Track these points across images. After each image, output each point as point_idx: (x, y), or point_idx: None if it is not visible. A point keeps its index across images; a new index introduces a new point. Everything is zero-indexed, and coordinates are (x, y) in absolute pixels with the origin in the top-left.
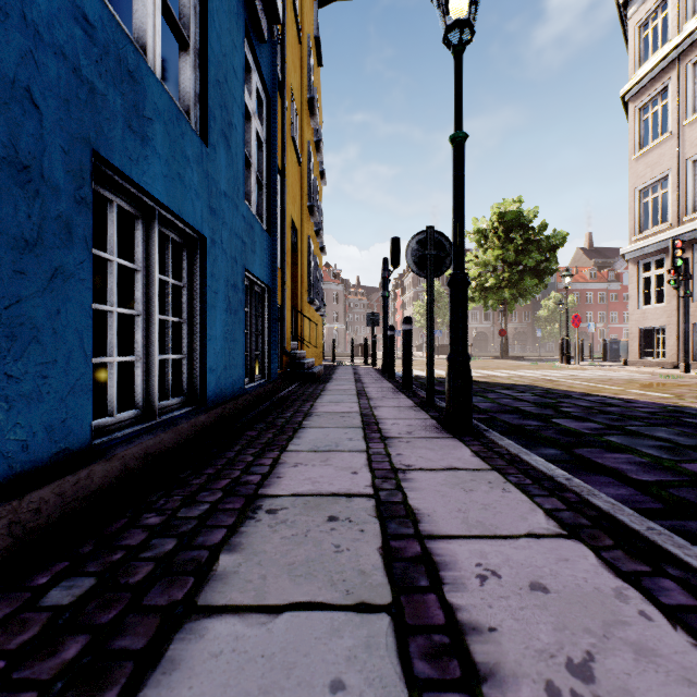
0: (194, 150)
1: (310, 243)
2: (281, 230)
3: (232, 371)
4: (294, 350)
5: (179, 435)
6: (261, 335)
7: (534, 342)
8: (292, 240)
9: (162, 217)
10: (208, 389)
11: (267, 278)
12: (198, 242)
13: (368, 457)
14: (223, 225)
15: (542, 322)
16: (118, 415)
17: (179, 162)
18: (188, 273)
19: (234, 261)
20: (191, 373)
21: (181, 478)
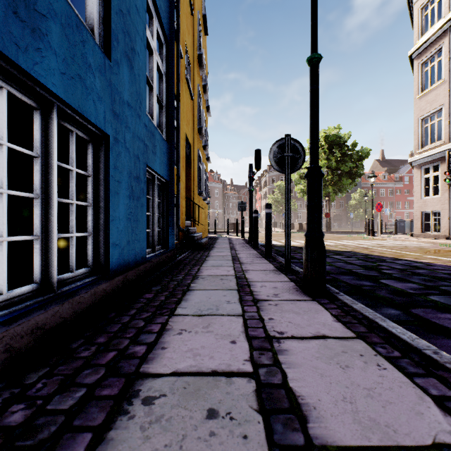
0: (96, 60)
1: (199, 154)
2: (177, 139)
3: (135, 245)
4: (188, 227)
5: (77, 304)
6: (162, 217)
7: (346, 221)
8: (186, 150)
9: (64, 112)
10: (111, 260)
11: (166, 174)
12: (102, 139)
13: (244, 323)
14: (126, 129)
15: (352, 208)
16: (9, 291)
17: (79, 65)
18: (94, 165)
19: (137, 159)
20: (96, 247)
21: (71, 349)
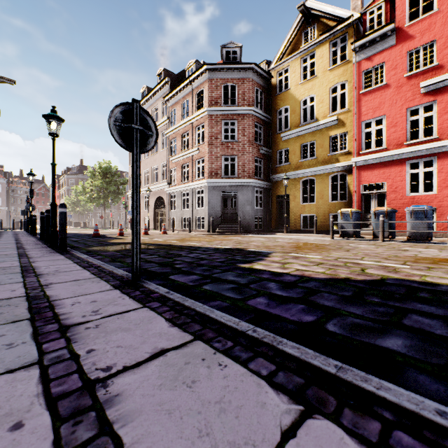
0: None
1: None
2: None
3: None
4: None
5: None
6: None
7: None
8: None
9: None
10: None
11: None
12: None
13: (14, 235)
14: None
15: None
16: None
17: None
18: None
19: None
20: None
21: None
